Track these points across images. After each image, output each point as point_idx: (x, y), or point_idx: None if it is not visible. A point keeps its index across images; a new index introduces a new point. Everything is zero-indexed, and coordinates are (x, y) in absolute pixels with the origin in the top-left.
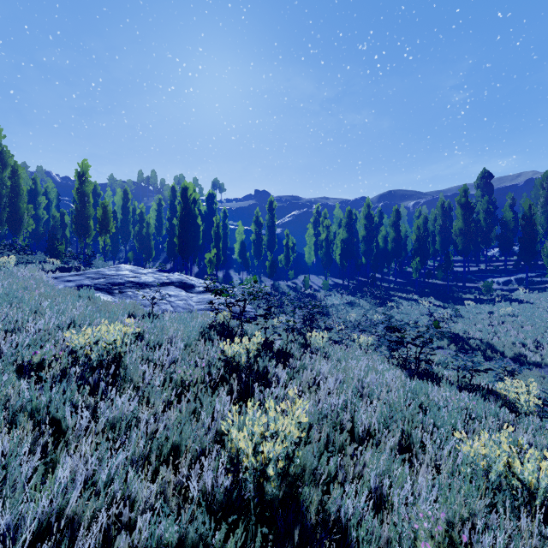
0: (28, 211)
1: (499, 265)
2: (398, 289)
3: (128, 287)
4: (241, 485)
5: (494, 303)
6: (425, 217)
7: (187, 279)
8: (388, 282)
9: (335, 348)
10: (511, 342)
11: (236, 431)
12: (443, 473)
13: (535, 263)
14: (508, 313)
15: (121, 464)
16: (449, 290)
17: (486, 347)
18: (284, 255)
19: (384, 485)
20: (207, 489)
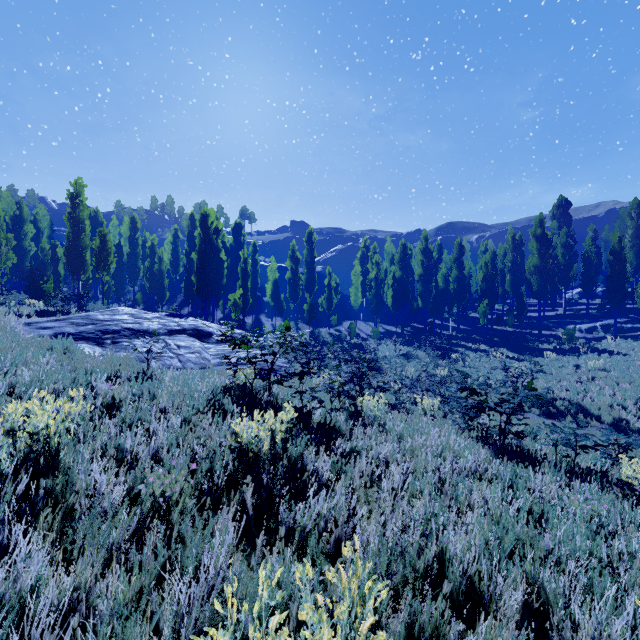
0: (8, 241)
1: (580, 309)
2: (462, 338)
3: (125, 335)
4: None
5: (579, 355)
6: (494, 251)
7: (204, 326)
8: (449, 330)
9: (393, 416)
10: (607, 403)
11: None
12: None
13: (623, 306)
14: (598, 367)
15: None
16: (523, 339)
17: (577, 409)
18: (326, 297)
19: None
20: None
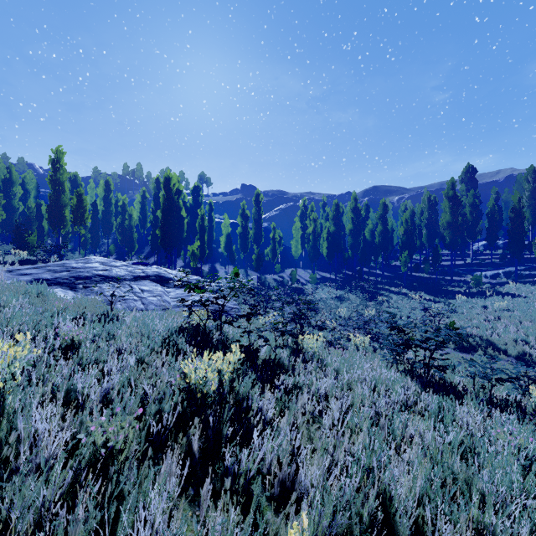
0: None
1: (485, 258)
2: (386, 283)
3: (96, 281)
4: None
5: (485, 297)
6: (412, 210)
7: (166, 272)
8: (375, 276)
9: (330, 352)
10: (512, 339)
11: None
12: None
13: (521, 256)
14: (502, 308)
15: None
16: (437, 284)
17: (487, 344)
18: (271, 248)
19: None
20: None
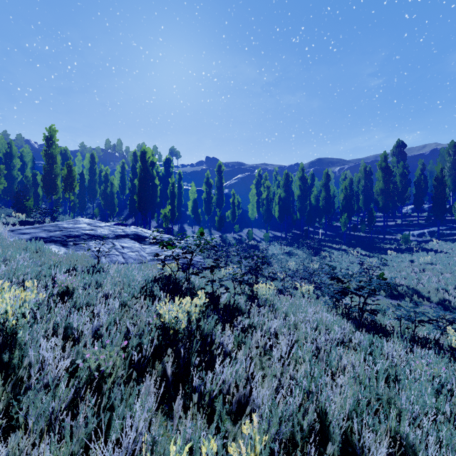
0: (0, 170)
1: (412, 220)
2: (328, 241)
3: (84, 239)
4: None
5: (412, 253)
6: (351, 179)
7: (142, 232)
8: (319, 235)
9: (280, 298)
10: (434, 288)
11: None
12: None
13: (443, 218)
14: (427, 262)
15: None
16: (372, 241)
17: (413, 292)
18: (231, 211)
19: None
20: None
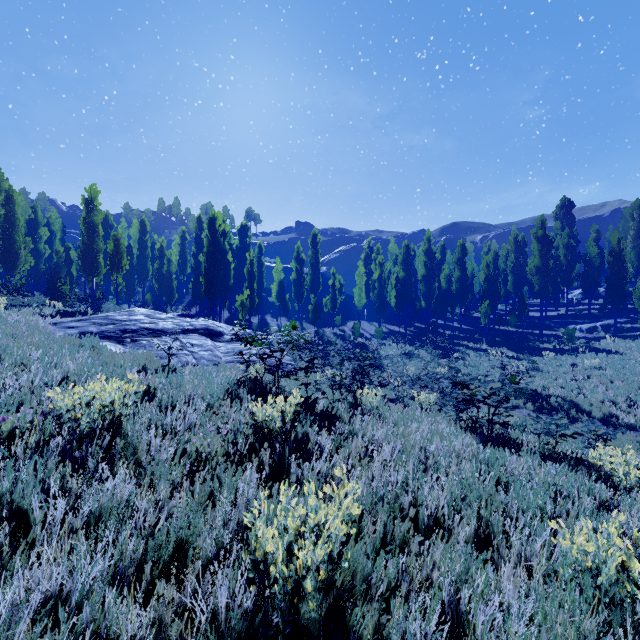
0: (26, 244)
1: (582, 309)
2: (464, 338)
3: (143, 335)
4: (268, 603)
5: (577, 354)
6: (496, 252)
7: (214, 325)
8: (452, 330)
9: (391, 408)
10: (599, 400)
11: (262, 528)
12: (537, 576)
13: (624, 307)
14: (594, 366)
15: (103, 575)
16: (524, 339)
17: (570, 406)
18: (330, 298)
19: (461, 597)
20: (220, 612)
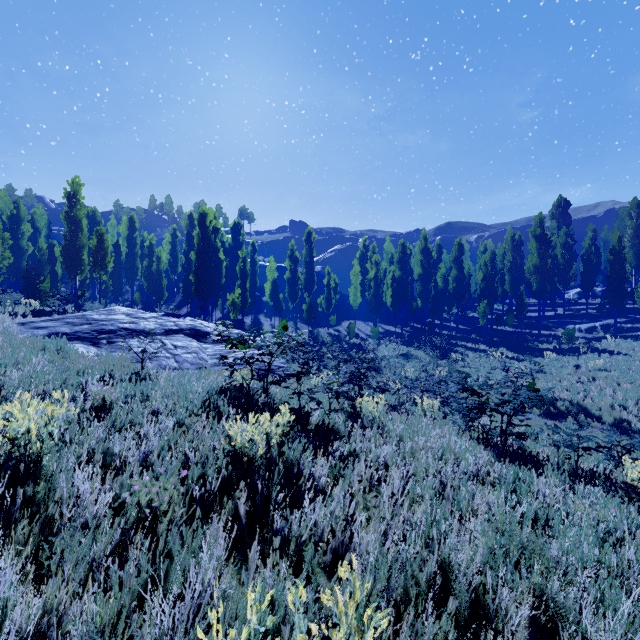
0: (4, 240)
1: (579, 308)
2: (461, 338)
3: (121, 335)
4: None
5: (578, 354)
6: (493, 251)
7: (202, 325)
8: (449, 330)
9: (393, 417)
10: (608, 403)
11: None
12: None
13: (622, 306)
14: (598, 367)
15: None
16: (522, 339)
17: (578, 410)
18: (325, 297)
19: None
20: None
